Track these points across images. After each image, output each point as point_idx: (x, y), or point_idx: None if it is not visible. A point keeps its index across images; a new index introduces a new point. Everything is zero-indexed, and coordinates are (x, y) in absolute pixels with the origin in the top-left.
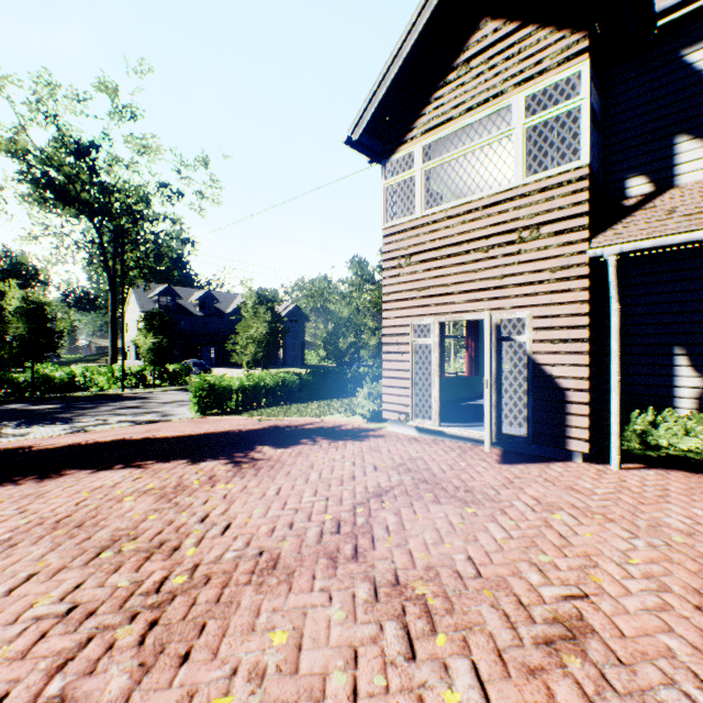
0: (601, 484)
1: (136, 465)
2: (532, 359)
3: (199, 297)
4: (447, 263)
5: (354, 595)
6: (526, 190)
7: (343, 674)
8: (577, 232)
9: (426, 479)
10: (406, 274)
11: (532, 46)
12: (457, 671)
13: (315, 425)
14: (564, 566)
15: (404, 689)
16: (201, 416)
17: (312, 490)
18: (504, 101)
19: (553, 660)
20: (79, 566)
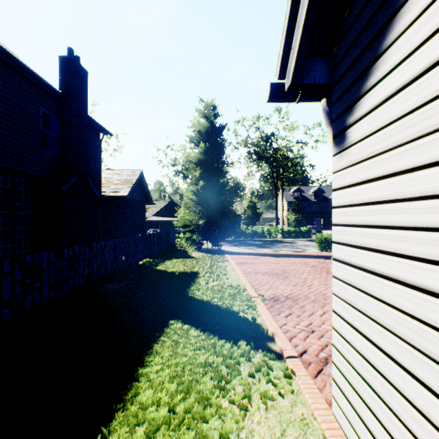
0: None
1: (307, 258)
2: None
3: (313, 191)
4: None
5: None
6: None
7: None
8: None
9: None
10: None
11: None
12: None
13: None
14: None
15: None
16: (320, 252)
17: None
18: None
19: None
20: (309, 267)
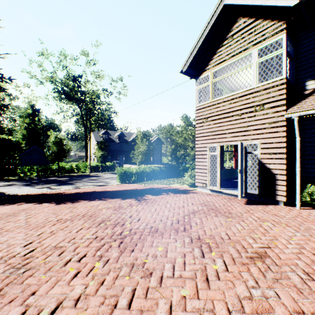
0: (289, 214)
1: (103, 199)
2: (260, 161)
3: (118, 134)
4: (223, 120)
5: (184, 240)
6: (258, 89)
7: (181, 258)
8: (280, 107)
9: (213, 208)
10: (206, 125)
11: (260, 28)
12: (218, 261)
13: (167, 188)
14: (263, 238)
15: (200, 263)
16: (121, 184)
17: (168, 210)
18: (248, 52)
19: (251, 262)
20: (95, 227)
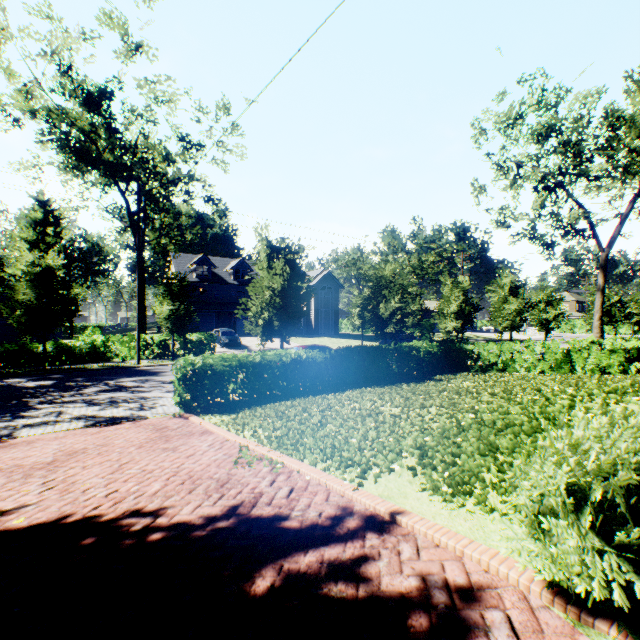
0: None
1: None
2: None
3: (233, 265)
4: None
5: None
6: None
7: None
8: None
9: None
10: None
11: None
12: None
13: (353, 557)
14: None
15: None
16: (184, 414)
17: None
18: None
19: None
20: None
